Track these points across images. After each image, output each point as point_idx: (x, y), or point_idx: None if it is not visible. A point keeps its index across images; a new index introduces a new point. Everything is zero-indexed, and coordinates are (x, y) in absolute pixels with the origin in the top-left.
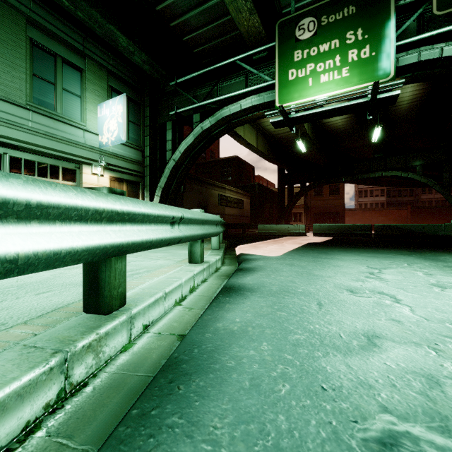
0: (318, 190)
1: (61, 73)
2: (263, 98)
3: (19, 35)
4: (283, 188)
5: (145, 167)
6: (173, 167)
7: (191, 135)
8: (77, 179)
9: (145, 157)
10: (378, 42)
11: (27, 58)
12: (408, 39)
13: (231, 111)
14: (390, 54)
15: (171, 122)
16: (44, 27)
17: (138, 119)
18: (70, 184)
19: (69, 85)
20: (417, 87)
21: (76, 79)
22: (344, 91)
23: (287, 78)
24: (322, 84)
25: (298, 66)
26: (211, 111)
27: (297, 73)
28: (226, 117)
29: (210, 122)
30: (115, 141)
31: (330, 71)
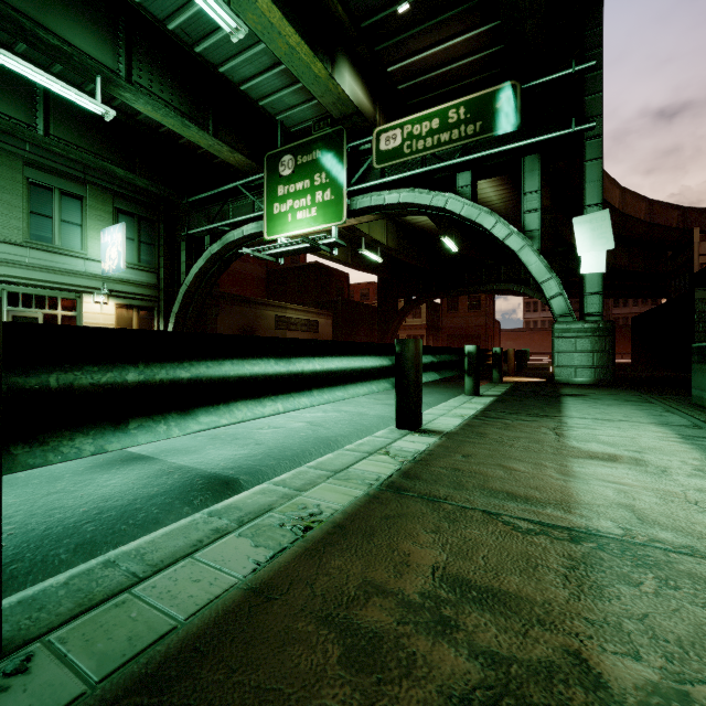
0: (453, 303)
1: (59, 205)
2: (261, 226)
3: (17, 178)
4: (386, 303)
5: (161, 291)
6: (186, 292)
7: (202, 259)
8: (78, 308)
9: (161, 280)
10: (336, 187)
11: (25, 197)
12: (361, 185)
13: (235, 237)
14: (343, 200)
15: (186, 242)
16: (42, 165)
17: (152, 238)
18: (70, 314)
19: (68, 215)
20: (497, 187)
21: (76, 208)
22: (313, 229)
23: (273, 212)
24: (298, 221)
25: (281, 200)
26: (222, 233)
27: (280, 208)
28: (232, 242)
29: (218, 247)
30: (116, 270)
31: (303, 209)
